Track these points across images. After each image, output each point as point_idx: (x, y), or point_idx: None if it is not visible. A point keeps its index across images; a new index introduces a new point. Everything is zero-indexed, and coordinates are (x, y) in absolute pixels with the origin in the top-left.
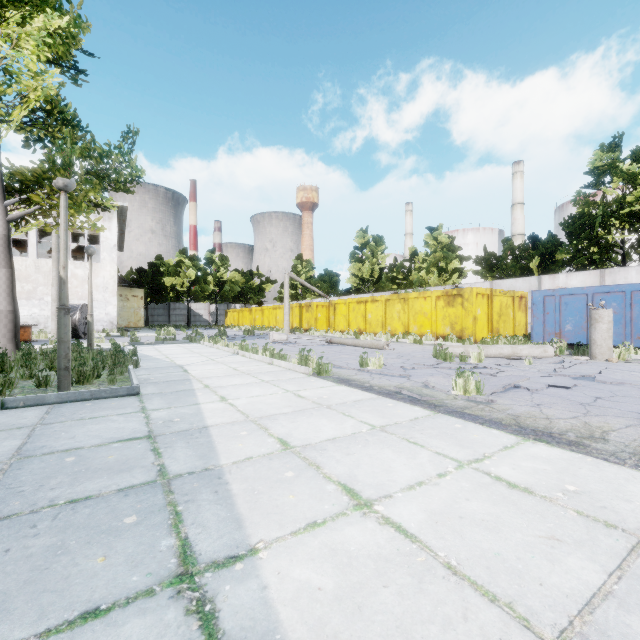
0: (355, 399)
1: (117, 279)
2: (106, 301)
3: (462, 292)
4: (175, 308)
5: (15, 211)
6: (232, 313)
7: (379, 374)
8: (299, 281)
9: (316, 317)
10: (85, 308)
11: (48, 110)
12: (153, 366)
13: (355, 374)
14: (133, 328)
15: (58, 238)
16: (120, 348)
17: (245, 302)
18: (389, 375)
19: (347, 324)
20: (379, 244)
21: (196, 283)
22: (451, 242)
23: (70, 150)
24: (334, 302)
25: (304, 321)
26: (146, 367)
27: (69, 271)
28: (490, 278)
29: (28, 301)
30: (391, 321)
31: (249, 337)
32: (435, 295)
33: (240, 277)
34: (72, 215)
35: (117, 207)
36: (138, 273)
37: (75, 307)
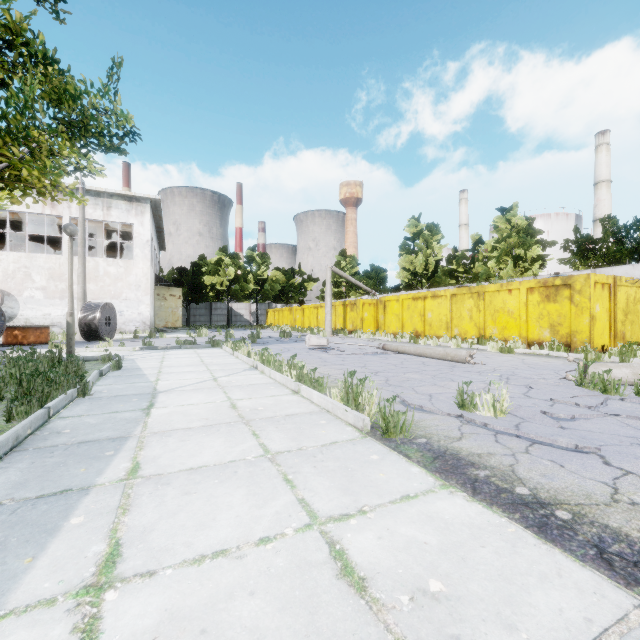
0: (566, 632)
1: (154, 278)
2: (139, 300)
3: (571, 281)
4: (216, 308)
5: (49, 207)
6: (272, 313)
7: (513, 435)
8: (342, 275)
9: (362, 317)
10: (108, 307)
11: (8, 40)
12: (115, 392)
13: (460, 433)
14: (173, 328)
15: (84, 232)
16: (82, 361)
17: (286, 301)
18: (540, 441)
19: (400, 325)
20: (434, 233)
21: (236, 282)
22: (529, 224)
23: (29, 88)
24: (384, 299)
25: (348, 321)
26: (101, 395)
27: (102, 269)
28: (581, 268)
29: (62, 300)
30: (459, 321)
31: (284, 340)
32: (526, 287)
33: (281, 275)
34: (40, 180)
35: (150, 201)
36: (179, 272)
37: (96, 306)
